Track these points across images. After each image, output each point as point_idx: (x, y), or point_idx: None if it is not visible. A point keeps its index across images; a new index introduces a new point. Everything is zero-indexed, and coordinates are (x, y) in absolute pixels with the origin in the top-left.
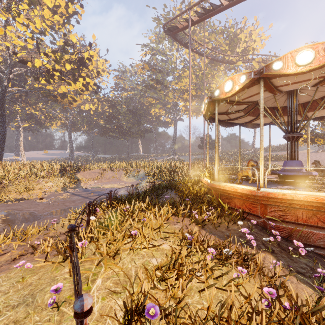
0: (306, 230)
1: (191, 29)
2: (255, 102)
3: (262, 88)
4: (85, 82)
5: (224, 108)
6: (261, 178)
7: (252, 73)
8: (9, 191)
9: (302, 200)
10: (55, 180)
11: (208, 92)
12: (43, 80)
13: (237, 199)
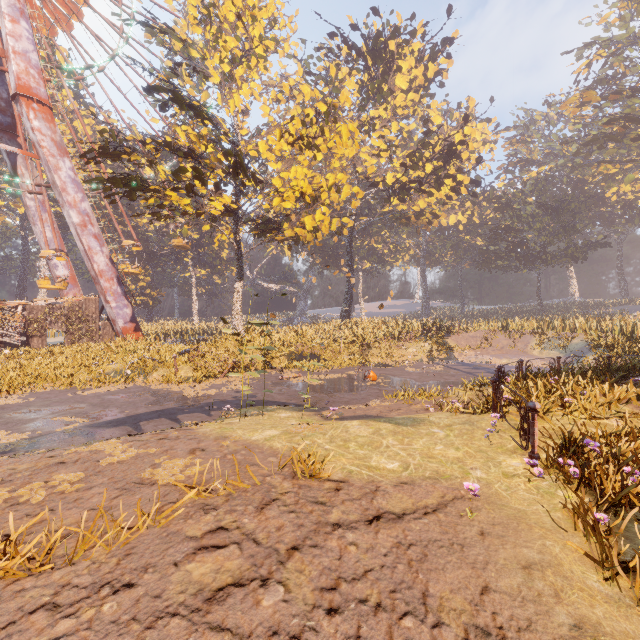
0: None
1: None
2: None
3: None
4: (455, 183)
5: None
6: None
7: None
8: (371, 354)
9: None
10: (418, 345)
11: None
12: (394, 200)
13: None
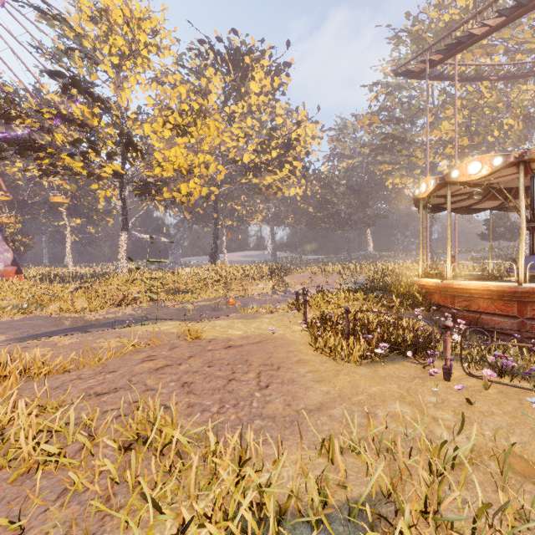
0: (486, 318)
1: (461, 30)
2: (486, 187)
3: (449, 191)
4: (292, 167)
5: (439, 200)
6: (448, 272)
7: (437, 179)
8: (232, 290)
9: (477, 289)
10: (265, 282)
11: (498, 135)
12: (250, 175)
13: (436, 294)
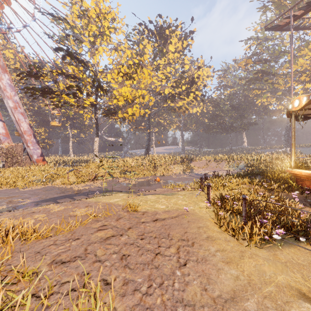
0: None
1: None
2: None
3: None
4: (195, 95)
5: (307, 112)
6: None
7: (310, 96)
8: (158, 171)
9: None
10: (178, 166)
11: None
12: (169, 101)
13: (307, 181)
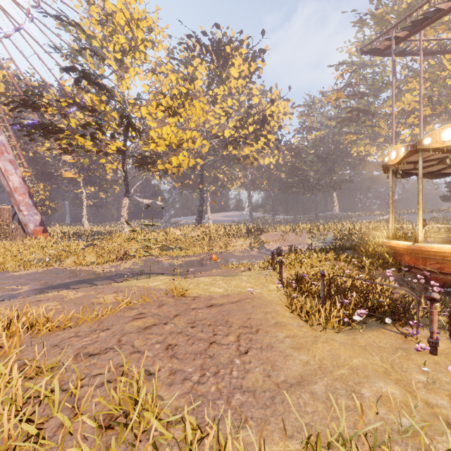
0: None
1: (423, 9)
2: None
3: (420, 157)
4: (266, 140)
5: (408, 166)
6: (419, 235)
7: (408, 146)
8: (214, 246)
9: (450, 252)
10: (243, 240)
11: None
12: (230, 148)
13: (406, 255)
